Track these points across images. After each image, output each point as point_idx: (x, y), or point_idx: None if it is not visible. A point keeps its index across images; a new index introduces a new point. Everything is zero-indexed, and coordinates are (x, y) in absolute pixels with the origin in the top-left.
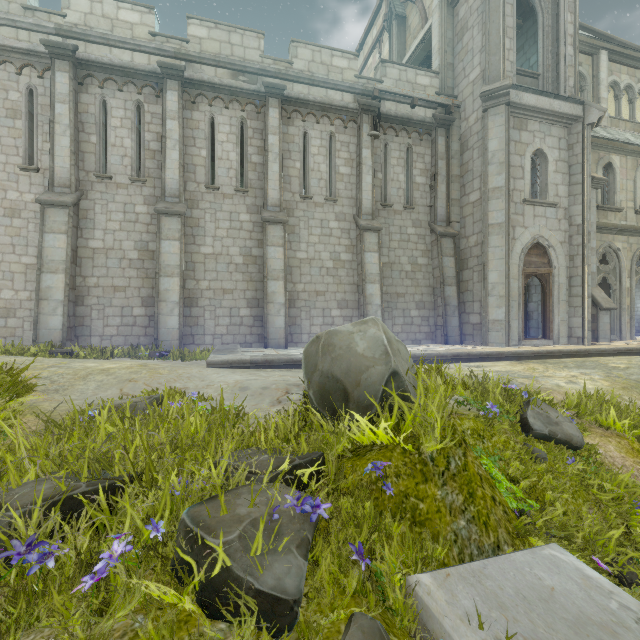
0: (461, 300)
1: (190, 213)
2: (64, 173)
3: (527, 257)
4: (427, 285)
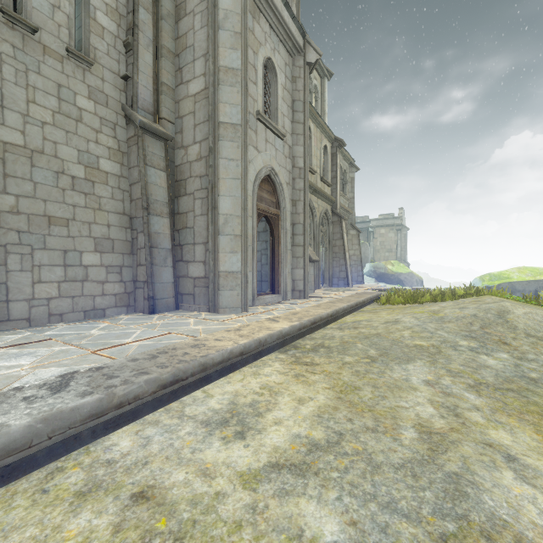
0: (177, 242)
1: None
2: None
3: (259, 191)
4: (119, 211)
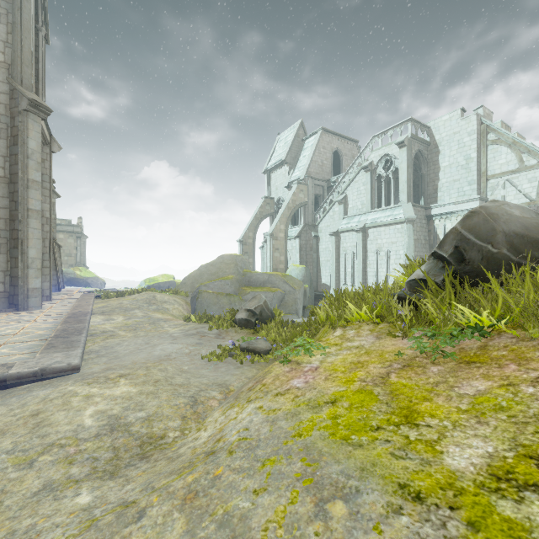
0: None
1: None
2: None
3: None
4: None
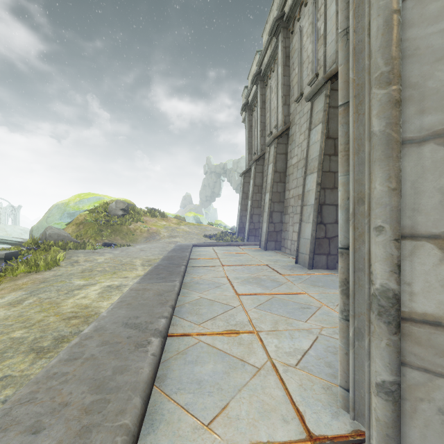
0: None
1: (266, 157)
2: (247, 160)
3: None
4: None
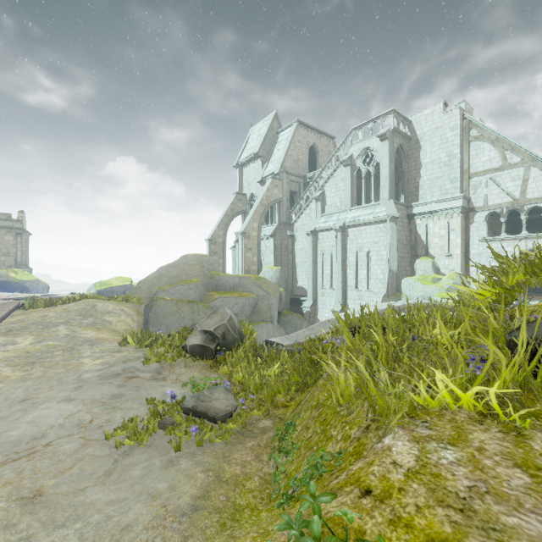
0: None
1: None
2: None
3: None
4: None
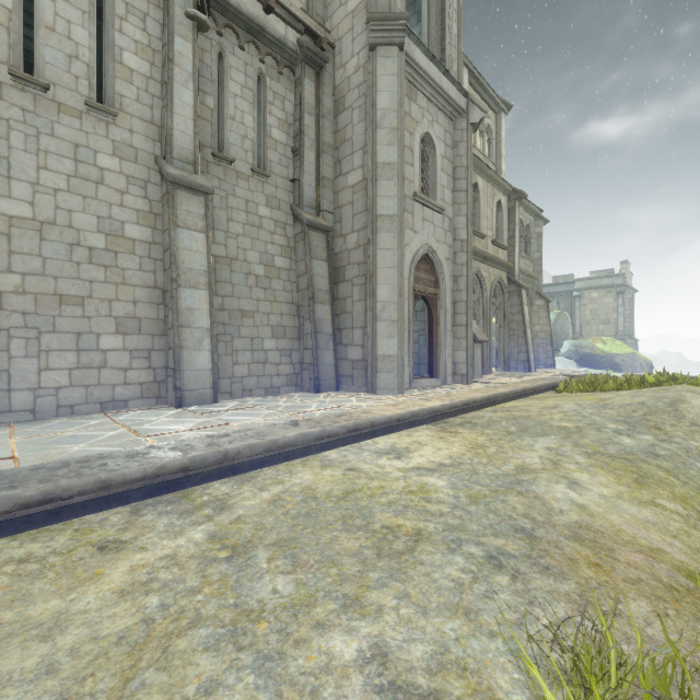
0: (336, 326)
1: None
2: None
3: (416, 272)
4: (289, 301)
